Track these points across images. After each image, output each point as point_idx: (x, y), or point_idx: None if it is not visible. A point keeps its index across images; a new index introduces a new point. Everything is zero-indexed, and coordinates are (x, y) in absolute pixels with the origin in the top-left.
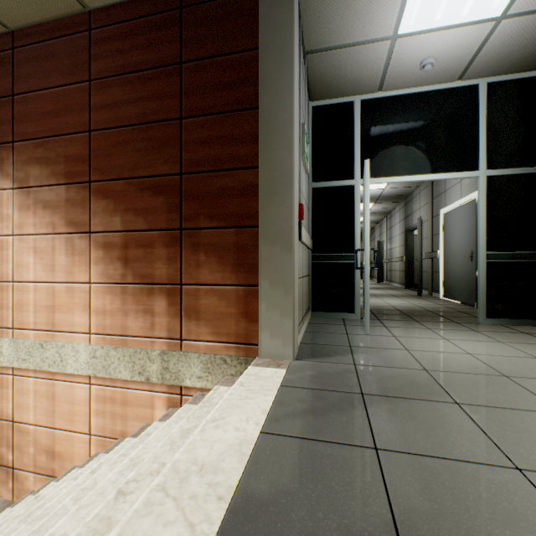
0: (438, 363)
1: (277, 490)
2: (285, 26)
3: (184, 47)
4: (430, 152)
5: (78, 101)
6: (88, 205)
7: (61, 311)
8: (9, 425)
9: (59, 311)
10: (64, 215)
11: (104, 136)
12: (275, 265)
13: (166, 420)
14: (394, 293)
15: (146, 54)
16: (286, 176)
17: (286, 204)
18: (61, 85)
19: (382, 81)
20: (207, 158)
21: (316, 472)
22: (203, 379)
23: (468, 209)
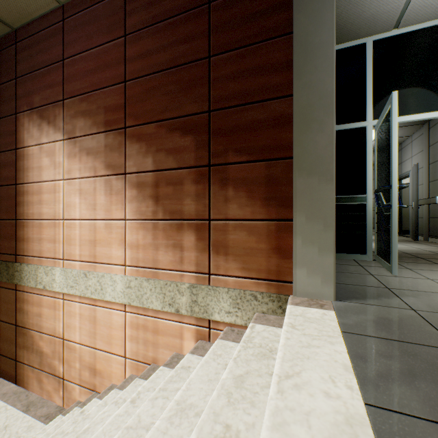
0: None
1: None
2: None
3: None
4: None
5: (115, 56)
6: (123, 149)
7: (101, 245)
8: (60, 341)
9: (99, 245)
10: (103, 160)
11: (137, 85)
12: (312, 198)
13: (197, 353)
14: None
15: (176, 0)
16: (325, 100)
17: (325, 131)
18: (101, 44)
19: (400, 16)
20: (235, 93)
21: None
22: (231, 315)
23: None
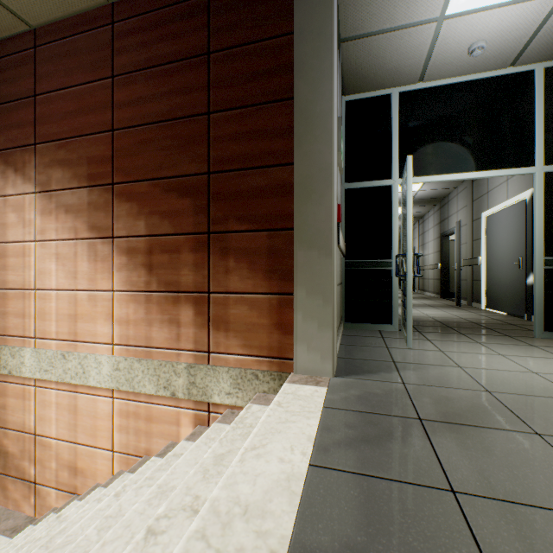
0: (500, 383)
1: (341, 544)
2: (323, 6)
3: (212, 36)
4: (478, 147)
5: (100, 99)
6: (111, 209)
7: (83, 321)
8: (31, 438)
9: (81, 321)
10: (86, 220)
11: (127, 135)
12: (312, 272)
13: (193, 440)
14: (430, 303)
15: (172, 45)
16: (324, 172)
17: (324, 204)
18: (83, 82)
19: (423, 70)
20: (237, 155)
21: (386, 522)
22: (232, 396)
23: (516, 211)
